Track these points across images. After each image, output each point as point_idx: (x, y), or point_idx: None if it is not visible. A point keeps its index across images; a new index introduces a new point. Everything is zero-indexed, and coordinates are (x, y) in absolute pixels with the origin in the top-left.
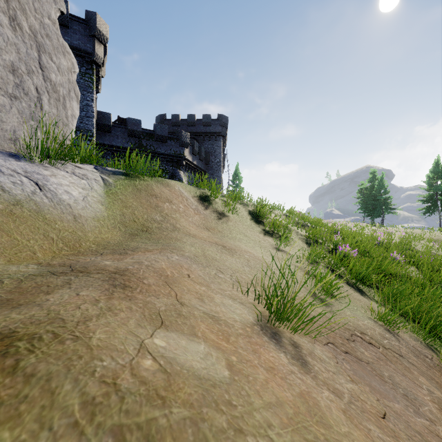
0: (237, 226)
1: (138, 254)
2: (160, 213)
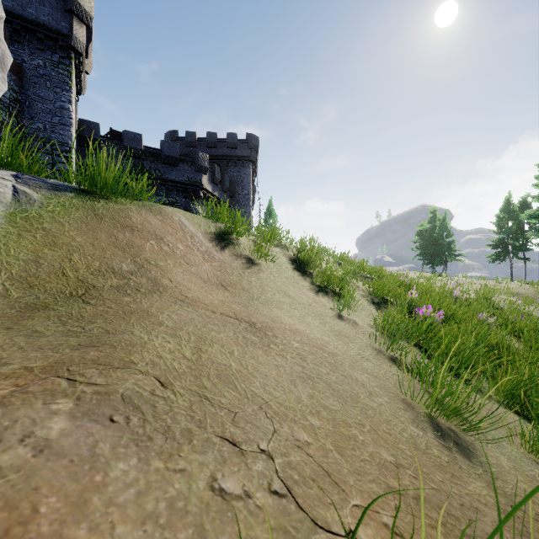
0: (273, 280)
1: None
2: (133, 257)
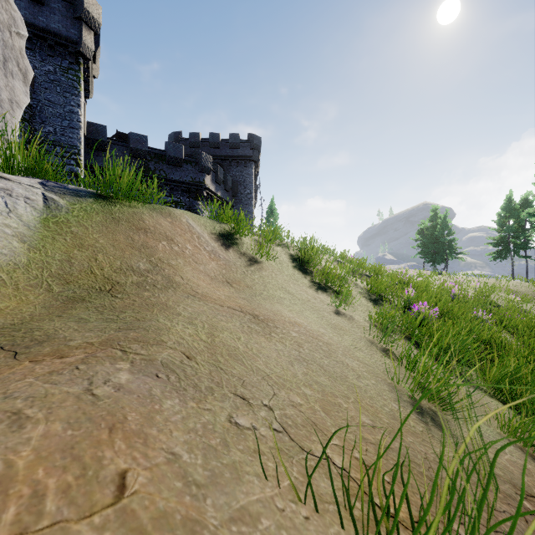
0: (274, 278)
1: (8, 373)
2: (148, 257)
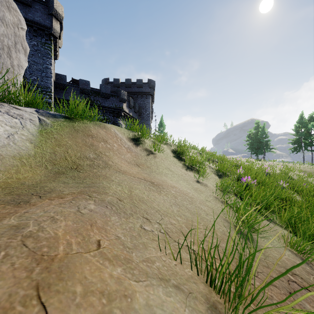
0: (163, 162)
1: (41, 204)
2: (94, 151)
